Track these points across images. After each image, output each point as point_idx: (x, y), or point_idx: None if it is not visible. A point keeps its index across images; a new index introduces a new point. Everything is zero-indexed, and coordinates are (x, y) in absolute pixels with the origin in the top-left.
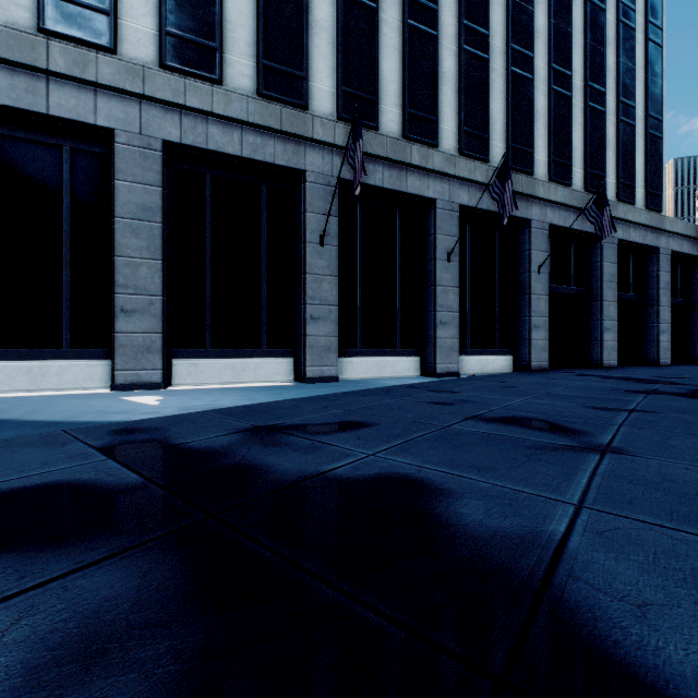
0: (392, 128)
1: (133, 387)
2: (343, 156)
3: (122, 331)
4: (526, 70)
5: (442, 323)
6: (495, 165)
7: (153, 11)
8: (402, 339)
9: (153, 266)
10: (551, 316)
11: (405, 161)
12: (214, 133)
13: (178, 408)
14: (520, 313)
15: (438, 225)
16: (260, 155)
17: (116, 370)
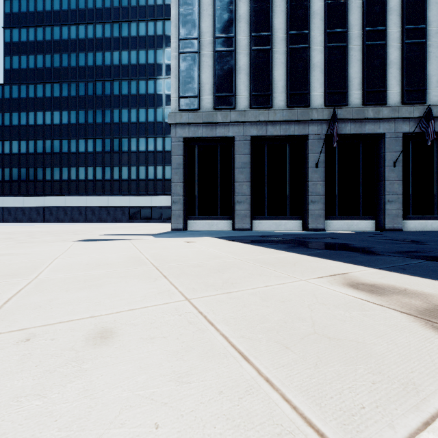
0: (355, 102)
1: (241, 230)
2: (327, 123)
3: (237, 209)
4: None
5: (389, 201)
6: (431, 103)
7: (247, 88)
8: (363, 211)
9: (247, 185)
10: None
11: (363, 118)
12: (269, 128)
13: None
14: None
15: (387, 147)
16: (287, 133)
17: (235, 223)
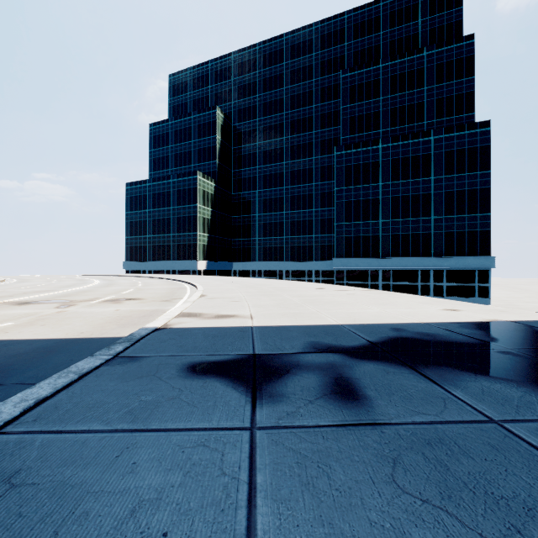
0: None
1: None
2: None
3: None
4: None
5: None
6: None
7: None
8: None
9: None
10: None
11: None
12: None
13: None
14: None
15: None
16: None
17: None
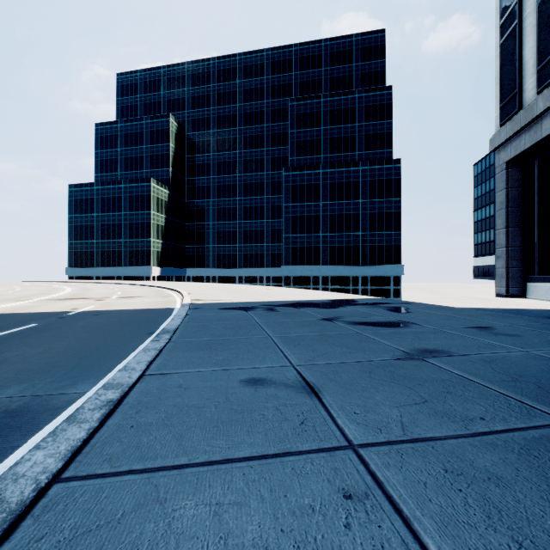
0: None
1: None
2: None
3: None
4: None
5: None
6: None
7: None
8: None
9: None
10: None
11: None
12: None
13: None
14: None
15: None
16: None
17: None
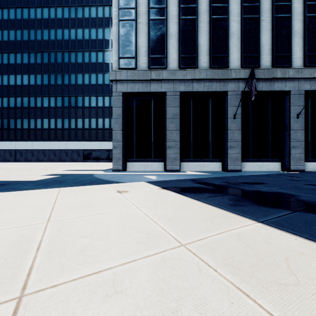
0: (266, 64)
1: (171, 171)
2: (243, 82)
3: (168, 153)
4: None
5: (293, 147)
6: None
7: (176, 51)
8: (271, 154)
9: (176, 132)
10: None
11: (273, 77)
12: (195, 85)
13: None
14: None
15: (291, 102)
16: (210, 89)
17: (166, 165)
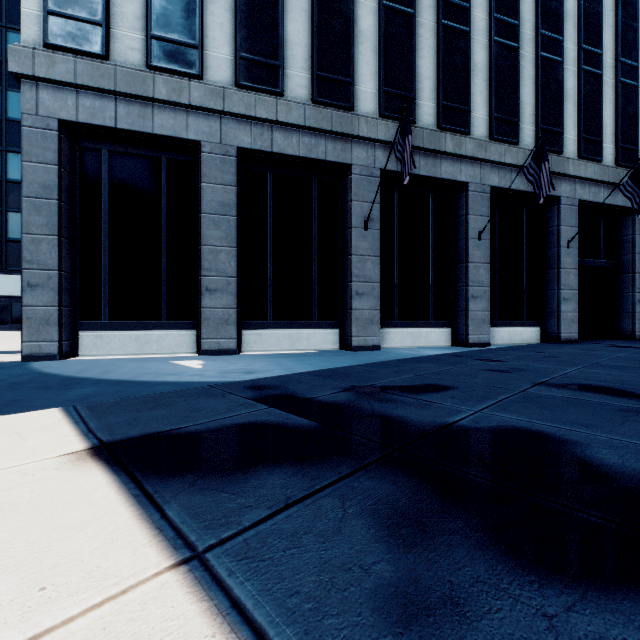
0: (427, 120)
1: (215, 353)
2: (383, 149)
3: (207, 306)
4: (555, 53)
5: (473, 297)
6: (524, 146)
7: (230, 40)
8: (435, 312)
9: (230, 252)
10: (579, 289)
11: (439, 150)
12: (277, 138)
13: (218, 371)
14: (548, 286)
15: (470, 206)
16: (314, 154)
17: (202, 338)
